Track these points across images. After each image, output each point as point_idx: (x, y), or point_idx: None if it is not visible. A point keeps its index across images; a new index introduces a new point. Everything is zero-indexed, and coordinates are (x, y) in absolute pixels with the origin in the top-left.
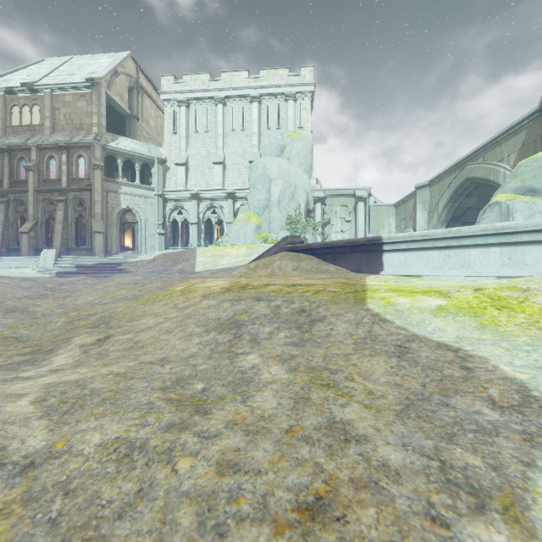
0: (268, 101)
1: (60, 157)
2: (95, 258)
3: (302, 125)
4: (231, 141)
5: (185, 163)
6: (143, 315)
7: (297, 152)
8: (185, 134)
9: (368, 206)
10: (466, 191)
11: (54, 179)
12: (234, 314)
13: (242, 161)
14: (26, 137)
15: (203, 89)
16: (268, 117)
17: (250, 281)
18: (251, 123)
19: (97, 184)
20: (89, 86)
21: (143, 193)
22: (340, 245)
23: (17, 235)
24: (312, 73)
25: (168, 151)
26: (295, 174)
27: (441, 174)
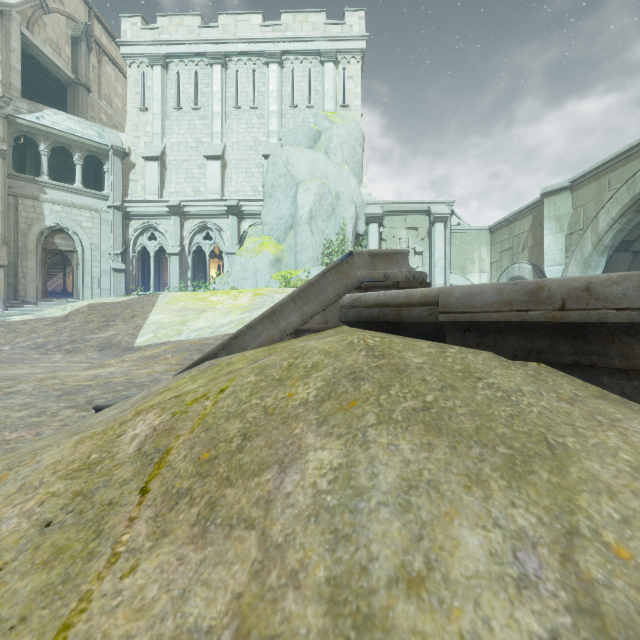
0: (294, 63)
1: None
2: None
3: (347, 103)
4: (235, 124)
5: (158, 155)
6: None
7: (340, 142)
8: (160, 110)
9: (450, 229)
10: None
11: None
12: None
13: (253, 156)
14: None
15: (190, 39)
16: (293, 95)
17: None
18: (266, 96)
19: None
20: None
21: (88, 203)
22: None
23: None
24: (362, 21)
25: (134, 137)
26: (338, 175)
27: (604, 164)
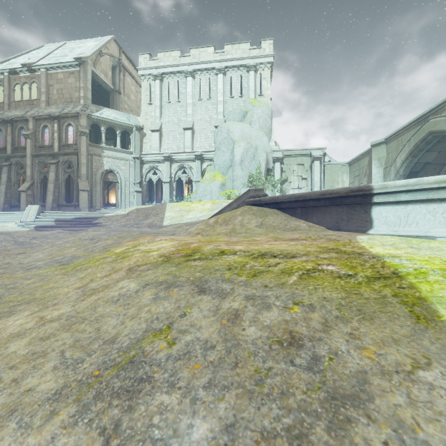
0: (232, 72)
1: (53, 126)
2: (75, 213)
3: (262, 93)
4: (199, 109)
5: (158, 129)
6: (34, 300)
7: (258, 117)
8: (159, 104)
9: (323, 164)
10: (427, 146)
11: (48, 145)
12: (145, 330)
13: (209, 126)
14: (26, 110)
15: (175, 64)
16: (231, 88)
17: (201, 244)
18: (216, 92)
19: (83, 148)
20: (77, 65)
21: (123, 156)
22: (313, 197)
23: (18, 193)
24: (271, 45)
25: (145, 119)
26: (256, 136)
27: (399, 131)
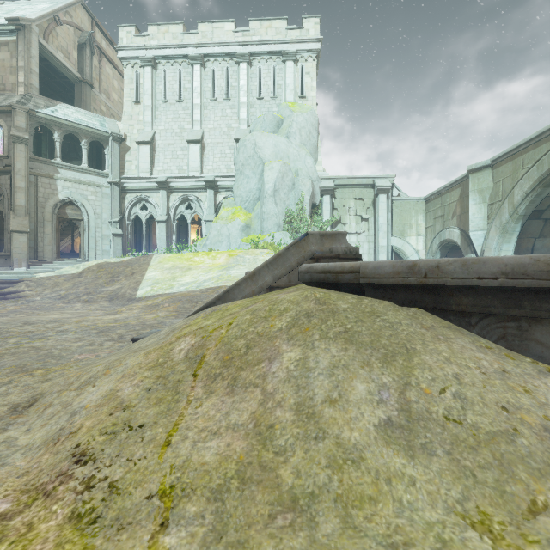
0: (261, 62)
1: None
2: None
3: (305, 94)
4: (212, 113)
5: (149, 140)
6: None
7: (299, 128)
8: (150, 103)
9: (391, 200)
10: None
11: None
12: None
13: (226, 140)
14: None
15: (175, 44)
16: (260, 88)
17: None
18: (237, 90)
19: (20, 164)
20: (13, 31)
21: (92, 180)
22: None
23: None
24: (317, 26)
25: (129, 125)
26: (297, 155)
27: (519, 147)
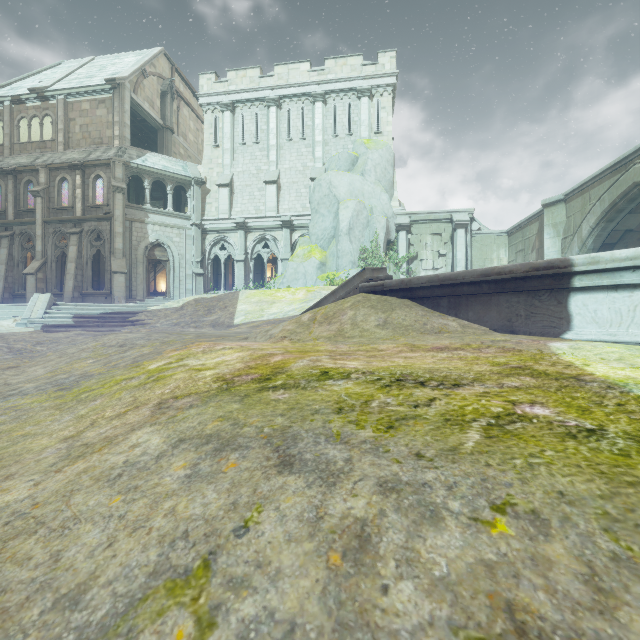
0: (336, 99)
1: (74, 178)
2: (103, 306)
3: (380, 130)
4: (288, 153)
5: (228, 183)
6: None
7: (374, 165)
8: (229, 146)
9: (470, 234)
10: (630, 204)
11: (67, 207)
12: (152, 570)
13: (302, 179)
14: (35, 156)
15: (252, 88)
16: (335, 123)
17: (289, 357)
18: (313, 129)
19: (118, 211)
20: (109, 89)
21: (177, 223)
22: (468, 279)
23: (24, 277)
24: (393, 60)
25: (209, 169)
26: (372, 193)
27: (586, 183)
